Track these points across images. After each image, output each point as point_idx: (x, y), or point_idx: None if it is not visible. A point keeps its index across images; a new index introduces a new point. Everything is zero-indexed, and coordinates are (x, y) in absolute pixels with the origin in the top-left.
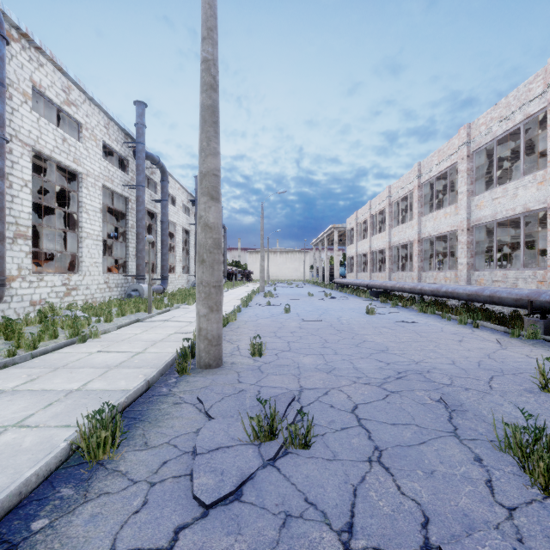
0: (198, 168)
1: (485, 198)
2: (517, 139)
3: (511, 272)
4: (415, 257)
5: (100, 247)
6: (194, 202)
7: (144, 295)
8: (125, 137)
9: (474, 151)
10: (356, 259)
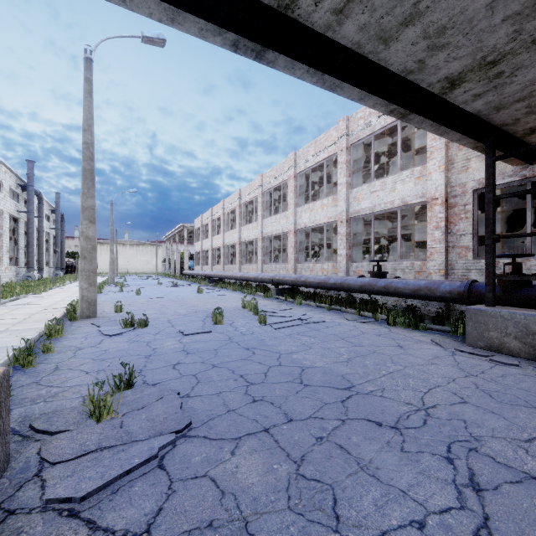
0: (81, 203)
1: (269, 221)
2: (286, 188)
3: (278, 265)
4: (238, 254)
5: None
6: (25, 187)
7: None
8: None
9: (265, 191)
10: (201, 254)
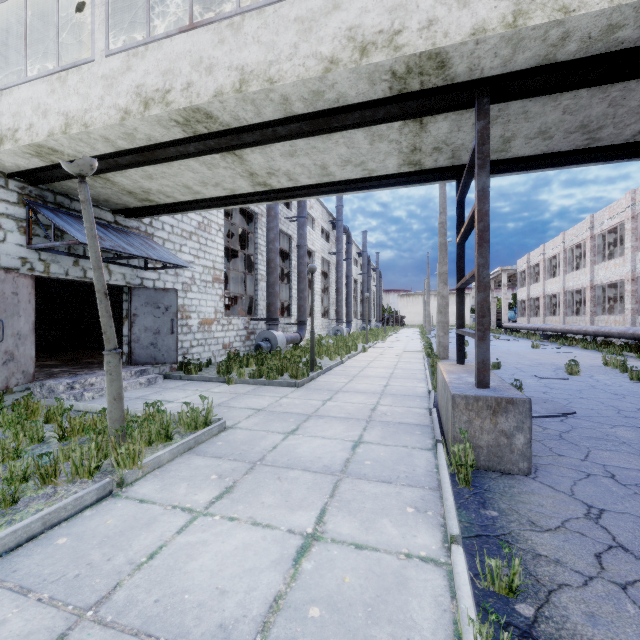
0: (438, 270)
1: None
2: None
3: None
4: (588, 302)
5: (320, 299)
6: (360, 254)
7: (344, 334)
8: (329, 217)
9: (639, 213)
10: (527, 303)
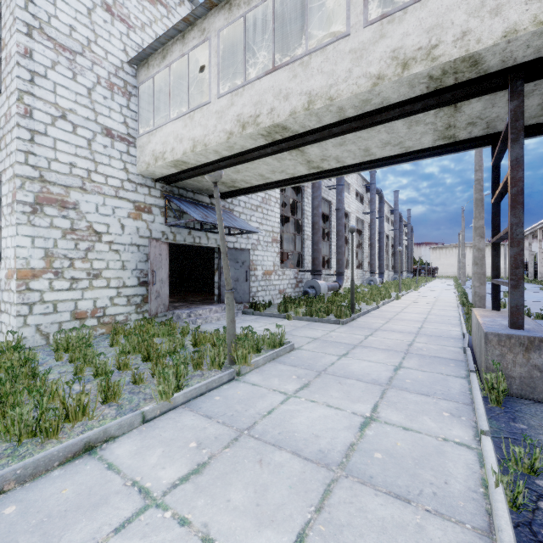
0: (473, 225)
1: None
2: None
3: None
4: None
5: (355, 253)
6: (392, 211)
7: (377, 284)
8: (362, 182)
9: None
10: None
